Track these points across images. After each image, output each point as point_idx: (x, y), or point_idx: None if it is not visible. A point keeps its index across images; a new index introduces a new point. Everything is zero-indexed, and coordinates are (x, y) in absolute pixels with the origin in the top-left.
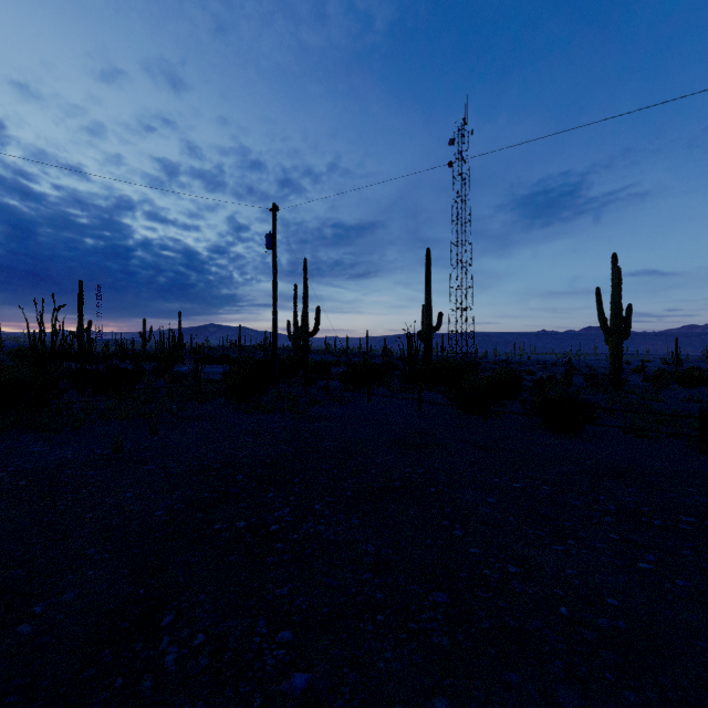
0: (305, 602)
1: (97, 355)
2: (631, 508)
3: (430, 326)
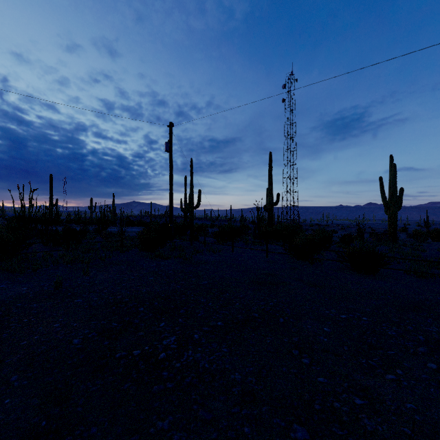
0: (182, 438)
1: (62, 221)
2: (435, 338)
3: (272, 202)
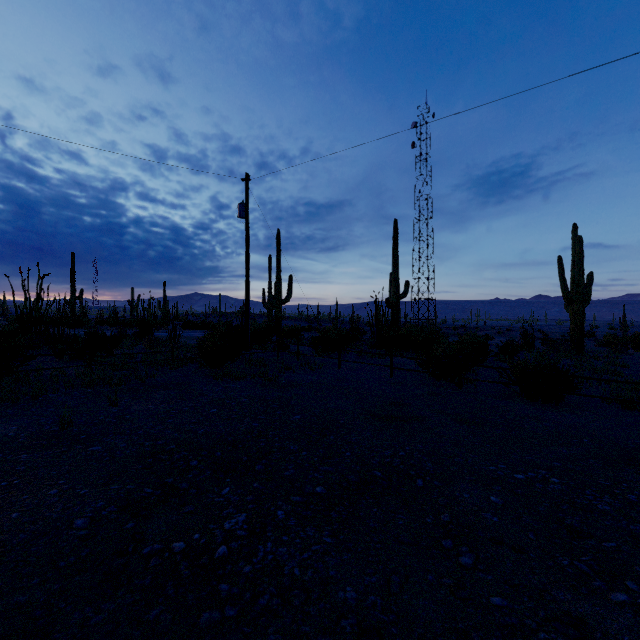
0: None
1: (90, 321)
2: None
3: (398, 294)
